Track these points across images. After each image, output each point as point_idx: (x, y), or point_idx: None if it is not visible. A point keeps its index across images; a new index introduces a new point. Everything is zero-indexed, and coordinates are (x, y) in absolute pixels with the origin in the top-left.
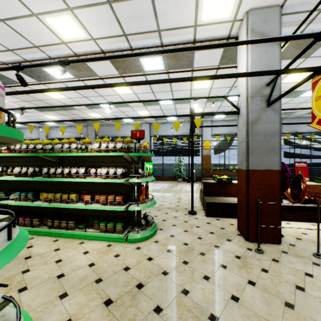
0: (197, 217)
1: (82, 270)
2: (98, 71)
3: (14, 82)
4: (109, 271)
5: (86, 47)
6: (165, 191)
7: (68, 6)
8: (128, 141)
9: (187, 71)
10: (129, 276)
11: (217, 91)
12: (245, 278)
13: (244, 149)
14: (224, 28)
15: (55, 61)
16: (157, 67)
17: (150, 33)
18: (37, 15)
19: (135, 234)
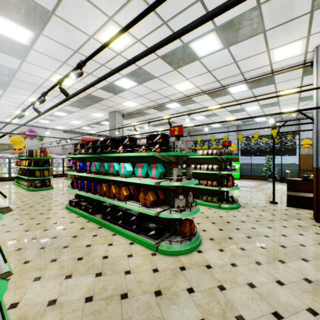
0: (277, 205)
1: (198, 213)
2: (197, 100)
3: (147, 114)
4: (211, 216)
5: (192, 91)
6: (251, 188)
7: (187, 78)
8: (219, 148)
9: (265, 94)
10: (222, 219)
11: (309, 92)
12: (298, 232)
13: (314, 151)
14: (298, 58)
15: (185, 114)
16: (242, 90)
17: (235, 76)
18: (171, 85)
19: (225, 205)
